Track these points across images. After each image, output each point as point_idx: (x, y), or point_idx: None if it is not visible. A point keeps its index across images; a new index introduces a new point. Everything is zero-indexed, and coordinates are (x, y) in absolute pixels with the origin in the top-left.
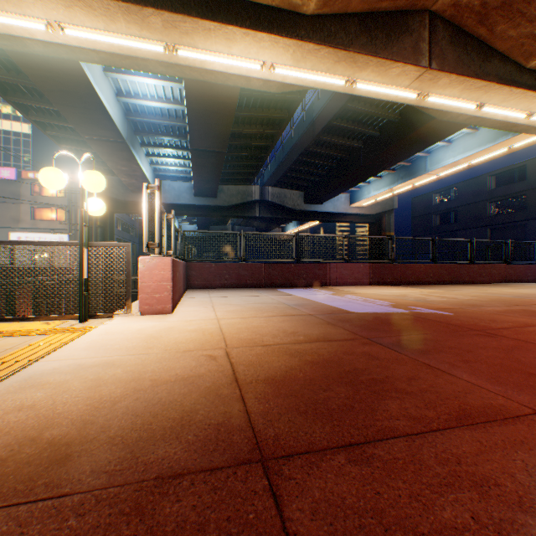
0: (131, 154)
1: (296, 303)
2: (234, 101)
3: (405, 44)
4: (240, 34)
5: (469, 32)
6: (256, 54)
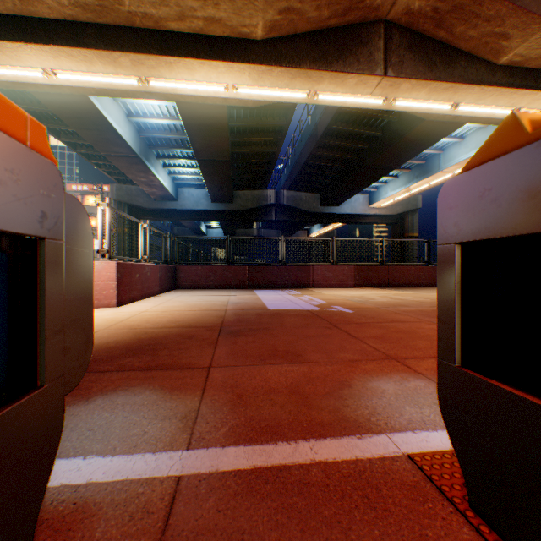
0: (146, 167)
1: (238, 301)
2: (224, 115)
3: (359, 56)
4: (198, 64)
5: (429, 36)
6: (217, 78)
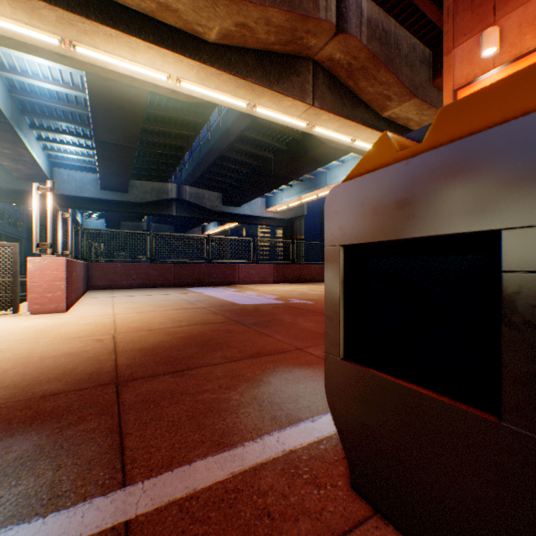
0: (16, 136)
1: (197, 299)
2: (144, 100)
3: (294, 83)
4: (144, 46)
5: (342, 82)
6: (162, 66)
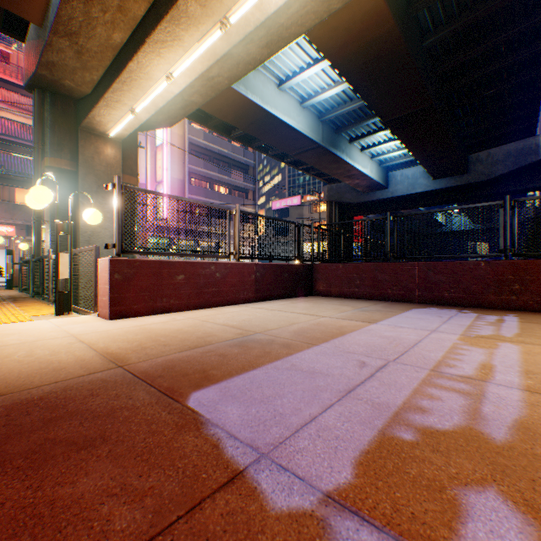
0: (332, 155)
1: (262, 338)
2: (388, 25)
3: None
4: None
5: None
6: None
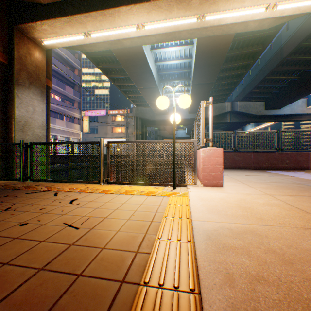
0: (158, 93)
1: None
2: (227, 46)
3: None
4: None
5: None
6: None
